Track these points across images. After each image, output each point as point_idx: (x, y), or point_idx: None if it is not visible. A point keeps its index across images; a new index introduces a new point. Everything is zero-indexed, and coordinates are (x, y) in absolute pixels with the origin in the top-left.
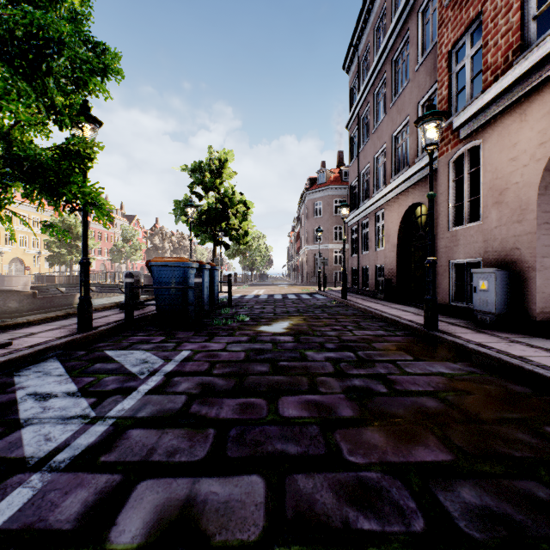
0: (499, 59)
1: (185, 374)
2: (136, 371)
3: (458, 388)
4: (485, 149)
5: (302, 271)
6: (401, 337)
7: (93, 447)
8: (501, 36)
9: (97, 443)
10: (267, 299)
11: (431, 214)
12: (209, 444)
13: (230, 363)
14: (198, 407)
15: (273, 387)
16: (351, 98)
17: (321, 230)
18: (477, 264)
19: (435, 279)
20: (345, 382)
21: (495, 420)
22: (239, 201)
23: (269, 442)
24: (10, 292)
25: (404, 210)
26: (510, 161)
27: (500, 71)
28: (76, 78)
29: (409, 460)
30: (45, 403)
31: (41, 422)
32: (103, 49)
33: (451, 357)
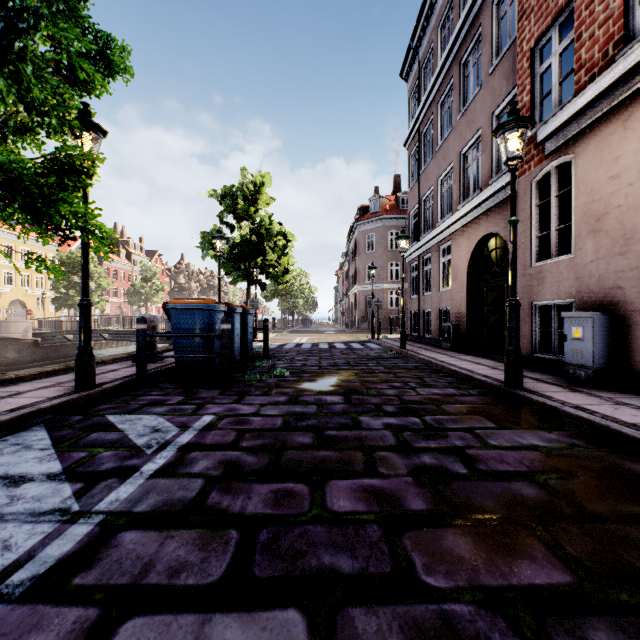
0: (596, 55)
1: (204, 447)
2: (142, 444)
3: (560, 467)
4: (577, 166)
5: (352, 315)
6: (477, 397)
7: (66, 560)
8: (599, 26)
9: (73, 553)
10: (311, 349)
11: (514, 244)
12: (229, 556)
13: (264, 432)
14: (219, 497)
15: (318, 466)
16: (411, 110)
17: (375, 267)
18: (565, 306)
19: (518, 325)
20: (412, 460)
21: (619, 517)
22: (277, 232)
23: (313, 552)
24: (8, 340)
25: (475, 242)
26: (611, 179)
27: (597, 69)
28: (70, 73)
29: (511, 582)
30: (16, 490)
31: (3, 520)
32: (108, 40)
33: (543, 424)
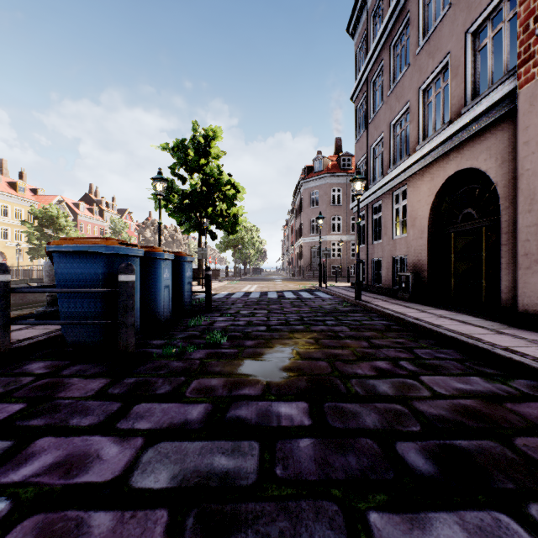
0: None
1: None
2: None
3: None
4: None
5: (298, 264)
6: None
7: None
8: None
9: None
10: (259, 299)
11: None
12: None
13: None
14: None
15: None
16: (357, 64)
17: (323, 217)
18: None
19: None
20: None
21: None
22: (227, 182)
23: None
24: None
25: (440, 182)
26: None
27: None
28: None
29: None
30: None
31: None
32: None
33: None
